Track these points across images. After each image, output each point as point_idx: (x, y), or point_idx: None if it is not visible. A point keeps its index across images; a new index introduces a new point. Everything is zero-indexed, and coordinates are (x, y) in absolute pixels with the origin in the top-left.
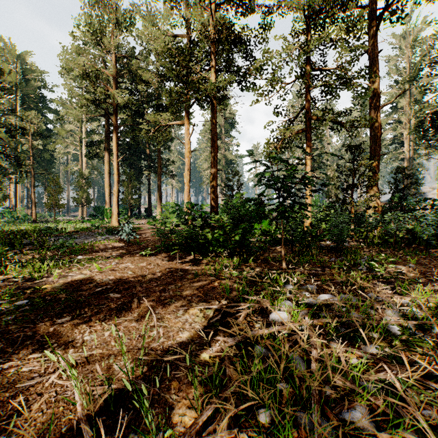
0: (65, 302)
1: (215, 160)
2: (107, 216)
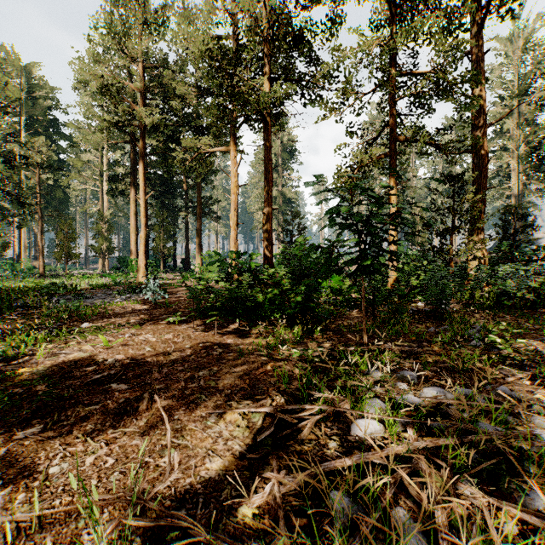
0: (42, 398)
1: (269, 196)
2: (132, 269)
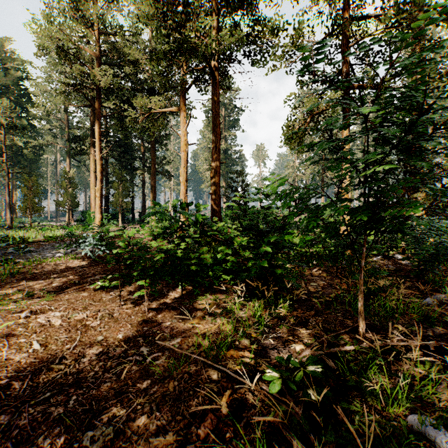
0: None
1: (217, 149)
2: (90, 221)
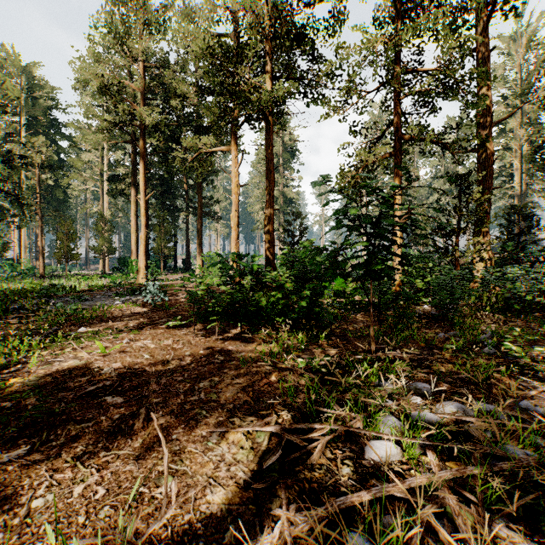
0: (31, 413)
1: (271, 196)
2: (132, 270)
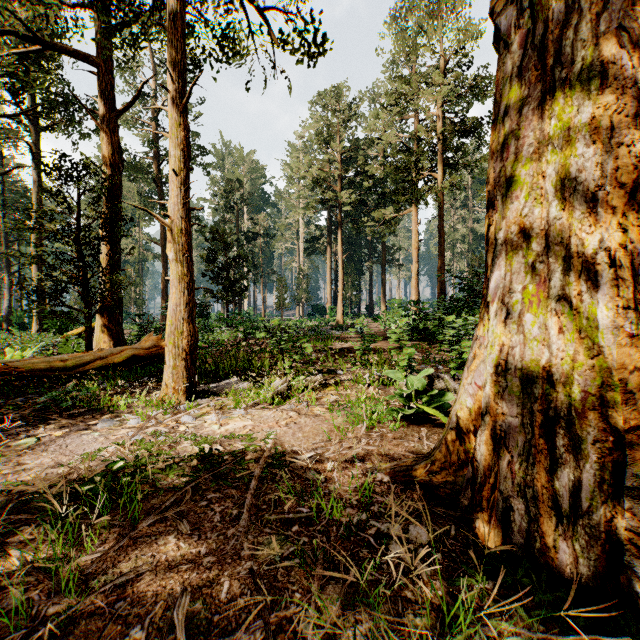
0: (347, 351)
1: (442, 256)
2: (330, 315)
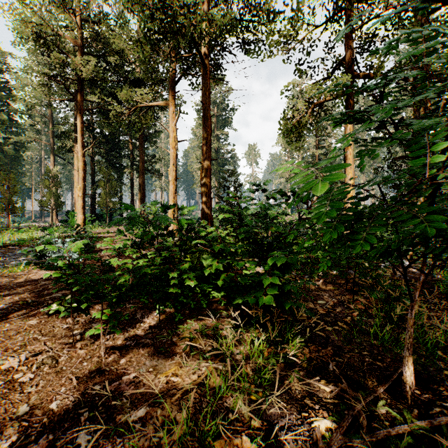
0: None
1: (207, 145)
2: (72, 223)
